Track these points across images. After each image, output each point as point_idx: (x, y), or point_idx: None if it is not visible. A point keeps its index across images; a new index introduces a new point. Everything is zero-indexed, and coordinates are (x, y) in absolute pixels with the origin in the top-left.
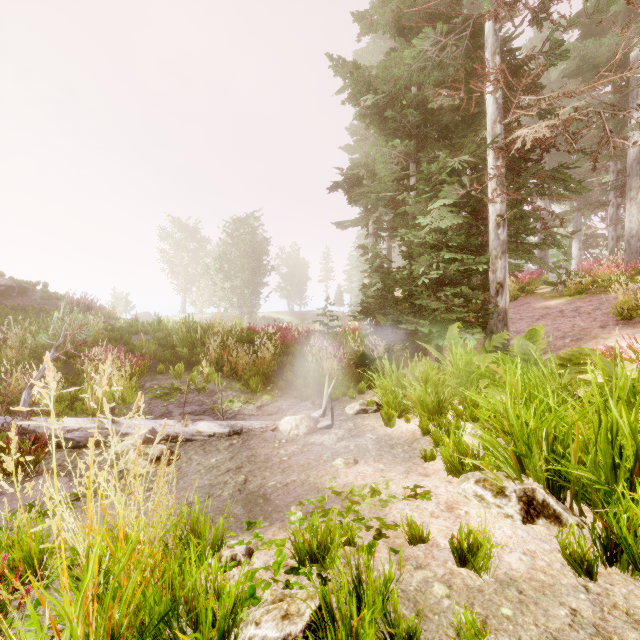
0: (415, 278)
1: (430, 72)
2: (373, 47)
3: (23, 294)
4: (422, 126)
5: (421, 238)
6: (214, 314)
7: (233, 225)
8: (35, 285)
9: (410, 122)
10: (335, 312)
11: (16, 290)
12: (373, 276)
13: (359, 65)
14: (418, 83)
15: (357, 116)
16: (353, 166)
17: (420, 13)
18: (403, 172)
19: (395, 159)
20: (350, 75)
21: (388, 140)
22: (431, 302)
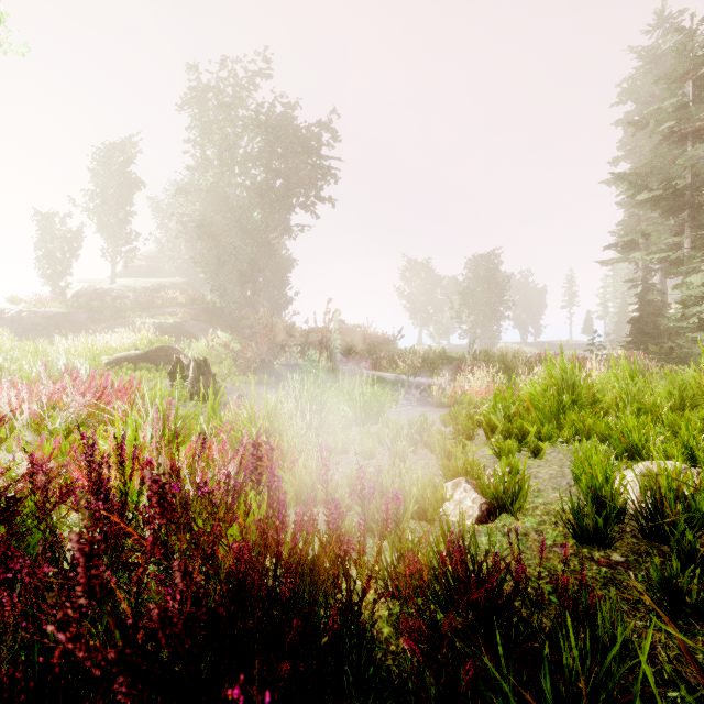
0: (687, 318)
1: (703, 165)
2: (642, 82)
3: (353, 333)
4: (698, 189)
5: (693, 289)
6: (449, 345)
7: (474, 263)
8: (357, 327)
9: (683, 202)
10: (584, 342)
11: (350, 331)
12: (643, 309)
13: (636, 173)
14: (692, 169)
15: (634, 205)
16: (628, 233)
17: (693, 123)
18: (677, 240)
19: (669, 230)
20: (629, 184)
21: (662, 216)
22: (701, 335)
